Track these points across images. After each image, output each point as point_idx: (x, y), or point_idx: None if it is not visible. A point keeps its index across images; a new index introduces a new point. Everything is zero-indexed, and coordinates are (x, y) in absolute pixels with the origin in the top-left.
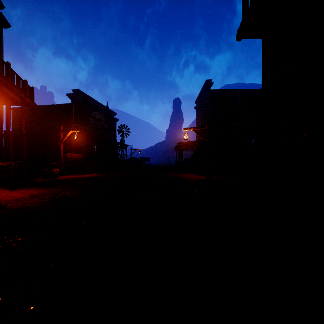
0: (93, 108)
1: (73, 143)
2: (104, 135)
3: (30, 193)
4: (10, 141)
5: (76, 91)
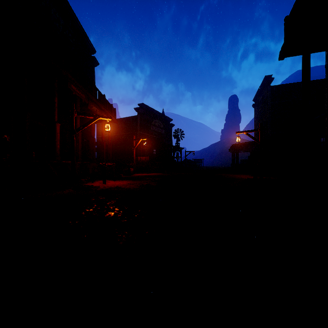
0: (153, 117)
1: (139, 147)
2: (162, 140)
3: (126, 182)
4: (104, 149)
5: (141, 105)
